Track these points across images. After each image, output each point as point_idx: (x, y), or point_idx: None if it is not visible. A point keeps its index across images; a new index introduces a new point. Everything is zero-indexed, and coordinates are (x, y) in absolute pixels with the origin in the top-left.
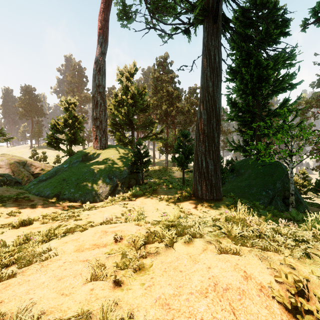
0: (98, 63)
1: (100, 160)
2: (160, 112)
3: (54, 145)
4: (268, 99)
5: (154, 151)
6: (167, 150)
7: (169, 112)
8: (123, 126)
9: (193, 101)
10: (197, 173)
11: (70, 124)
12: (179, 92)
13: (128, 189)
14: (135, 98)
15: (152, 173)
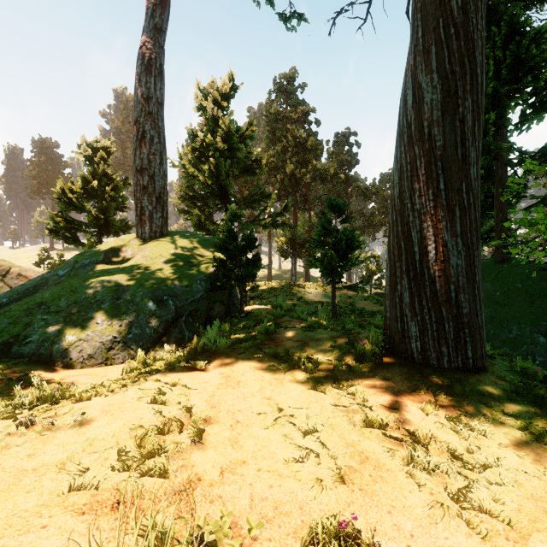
0: (147, 50)
1: (145, 259)
2: (281, 179)
3: (64, 235)
4: (522, 127)
5: (270, 255)
6: (295, 251)
7: (299, 177)
8: (208, 201)
9: (343, 158)
10: (407, 281)
11: (95, 190)
12: (317, 140)
13: (205, 328)
14: (231, 142)
15: (266, 294)
